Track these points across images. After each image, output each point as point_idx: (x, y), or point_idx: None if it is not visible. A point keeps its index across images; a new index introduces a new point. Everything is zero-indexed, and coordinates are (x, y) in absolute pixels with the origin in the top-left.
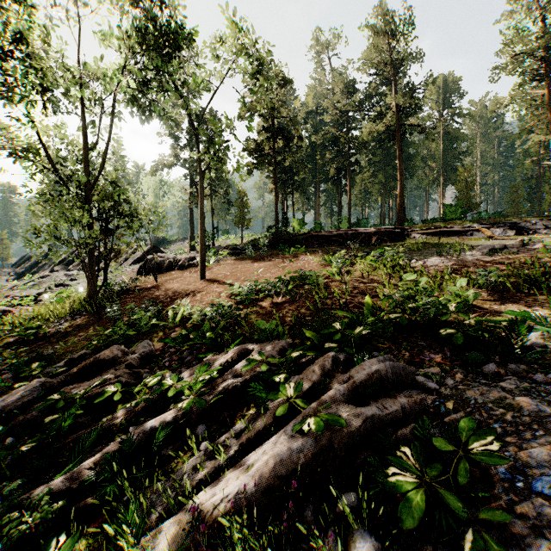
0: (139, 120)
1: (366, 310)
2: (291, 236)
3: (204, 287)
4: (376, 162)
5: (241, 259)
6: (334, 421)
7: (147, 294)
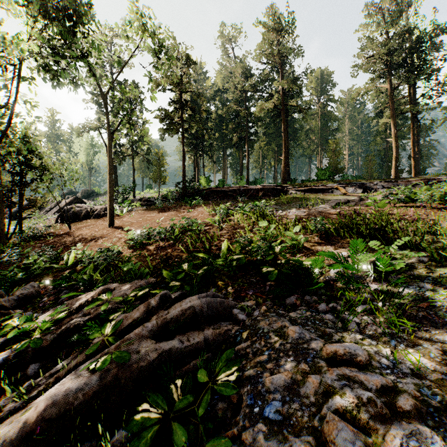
0: (52, 84)
1: (222, 252)
2: (197, 191)
3: (109, 233)
4: (270, 133)
5: (151, 209)
6: (121, 358)
7: (57, 239)
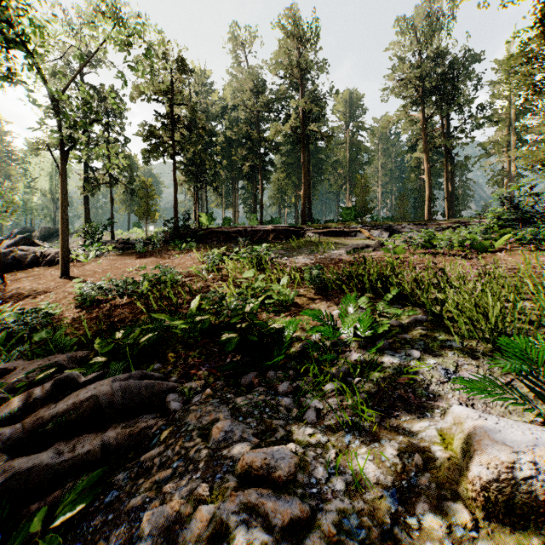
0: None
1: (189, 312)
2: (194, 231)
3: (58, 286)
4: (290, 164)
5: (127, 254)
6: None
7: None
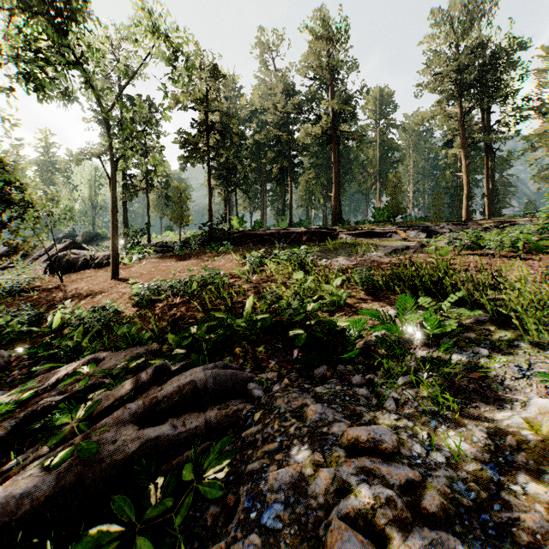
0: (38, 97)
1: (246, 311)
2: (227, 234)
3: (111, 287)
4: (319, 165)
5: (167, 257)
6: (87, 451)
7: (43, 295)
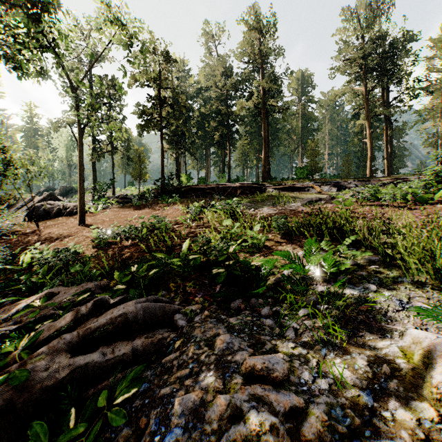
0: (18, 75)
1: (182, 252)
2: (176, 188)
3: (77, 231)
4: (252, 132)
5: (126, 207)
6: (18, 379)
7: (21, 238)
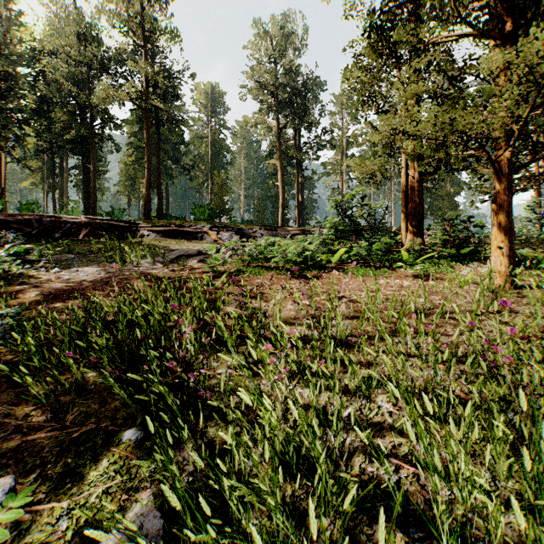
0: None
1: None
2: None
3: None
4: (141, 147)
5: None
6: None
7: None
